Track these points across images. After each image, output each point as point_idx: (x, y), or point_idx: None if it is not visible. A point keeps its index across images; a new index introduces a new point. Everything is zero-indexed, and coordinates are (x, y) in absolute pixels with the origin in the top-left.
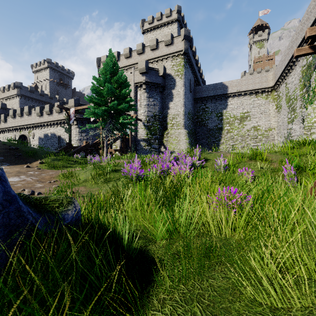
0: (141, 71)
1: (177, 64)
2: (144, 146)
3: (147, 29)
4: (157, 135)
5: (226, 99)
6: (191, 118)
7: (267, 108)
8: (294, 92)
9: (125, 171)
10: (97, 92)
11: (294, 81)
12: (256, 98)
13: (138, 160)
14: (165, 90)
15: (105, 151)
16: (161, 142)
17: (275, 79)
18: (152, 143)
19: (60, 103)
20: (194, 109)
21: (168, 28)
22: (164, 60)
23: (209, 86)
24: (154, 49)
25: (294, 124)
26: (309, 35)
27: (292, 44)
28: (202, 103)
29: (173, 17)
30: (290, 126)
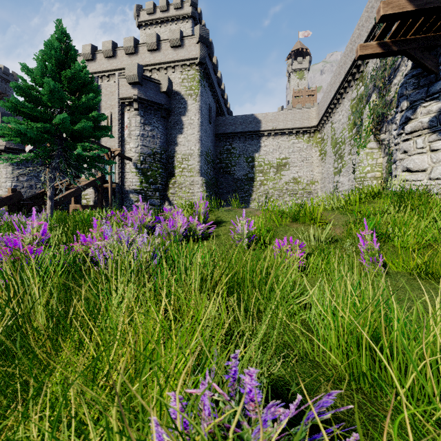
0: (130, 80)
1: (190, 78)
2: (136, 201)
3: (145, 21)
4: (158, 184)
5: (259, 139)
6: (211, 162)
7: (309, 155)
8: (342, 133)
9: None
10: (26, 93)
11: (342, 119)
12: (297, 139)
13: (40, 223)
14: (171, 116)
15: (48, 208)
16: (164, 196)
17: (319, 117)
18: (150, 197)
19: None
20: (216, 150)
21: (177, 26)
22: (169, 70)
23: (236, 117)
24: (154, 49)
25: (341, 176)
26: (383, 14)
27: (339, 69)
28: (227, 142)
29: (185, 11)
30: (336, 178)
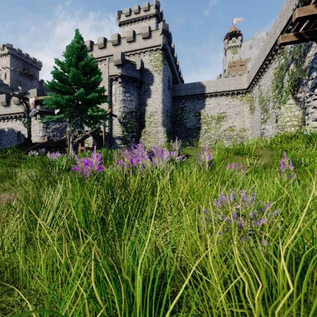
0: (116, 63)
1: (156, 59)
2: (120, 144)
3: (124, 21)
4: (134, 132)
5: (204, 99)
6: (170, 117)
7: (241, 110)
8: (267, 93)
9: (76, 168)
10: (59, 77)
11: (267, 83)
12: (232, 99)
13: (98, 154)
14: (143, 86)
15: (71, 148)
16: (138, 141)
17: (249, 82)
18: (129, 142)
19: (19, 94)
20: (173, 108)
21: (146, 22)
22: (141, 54)
23: (187, 84)
24: (131, 41)
25: (266, 124)
26: (298, 17)
27: (265, 47)
28: (181, 102)
29: (151, 12)
30: (263, 126)
